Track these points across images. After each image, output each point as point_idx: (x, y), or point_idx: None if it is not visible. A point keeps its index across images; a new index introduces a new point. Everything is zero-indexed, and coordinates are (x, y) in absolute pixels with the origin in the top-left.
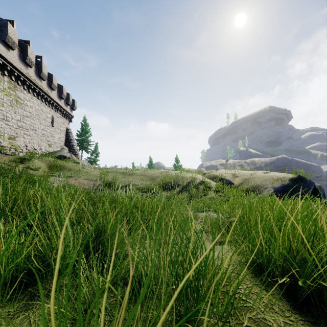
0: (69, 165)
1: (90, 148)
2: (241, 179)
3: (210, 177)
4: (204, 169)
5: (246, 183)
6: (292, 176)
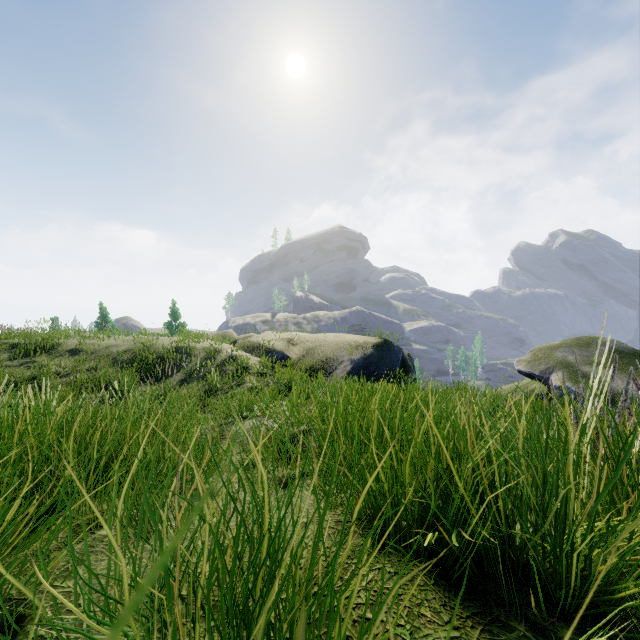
0: None
1: None
2: (303, 348)
3: (247, 347)
4: (233, 332)
5: (310, 356)
6: (376, 340)
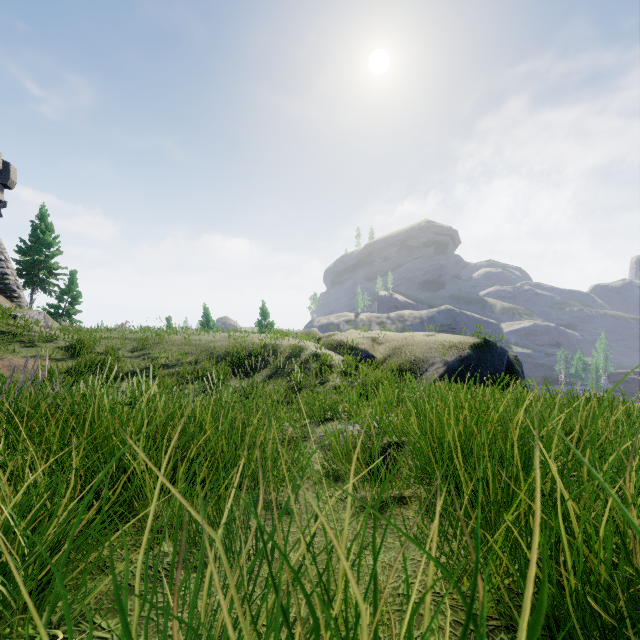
0: None
1: (55, 284)
2: (389, 347)
3: (331, 346)
4: (317, 331)
5: (396, 356)
6: (474, 340)
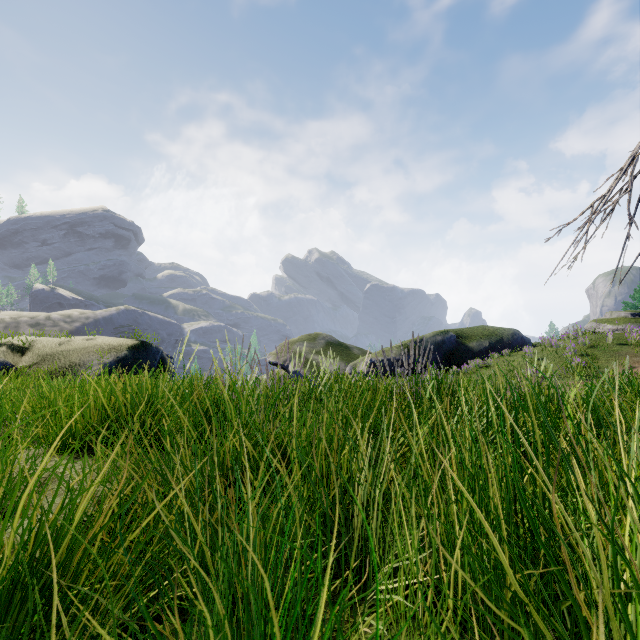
0: None
1: None
2: (38, 355)
3: None
4: None
5: (48, 363)
6: (133, 342)
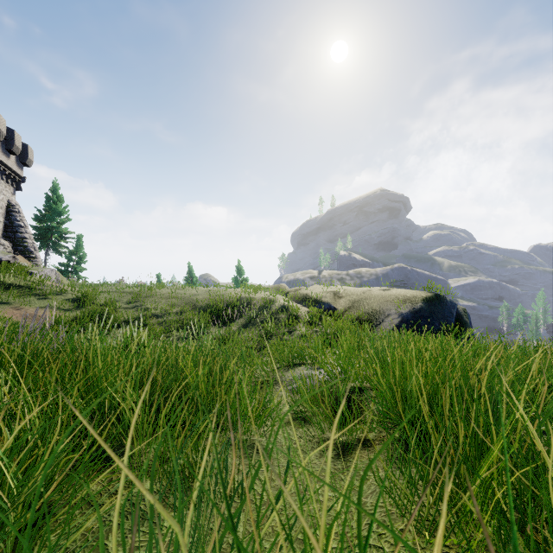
0: (5, 279)
1: (65, 246)
2: (348, 300)
3: (298, 299)
4: (285, 286)
5: (356, 308)
6: (426, 294)
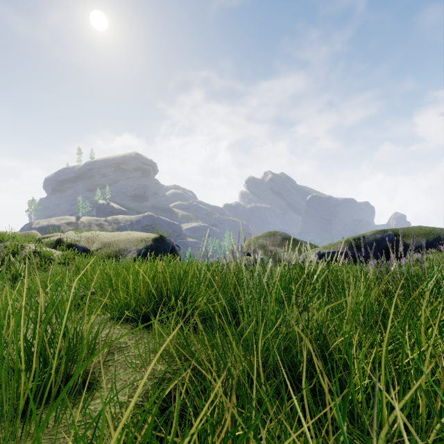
0: None
1: None
2: (101, 243)
3: (51, 244)
4: (37, 233)
5: (106, 248)
6: (155, 235)
